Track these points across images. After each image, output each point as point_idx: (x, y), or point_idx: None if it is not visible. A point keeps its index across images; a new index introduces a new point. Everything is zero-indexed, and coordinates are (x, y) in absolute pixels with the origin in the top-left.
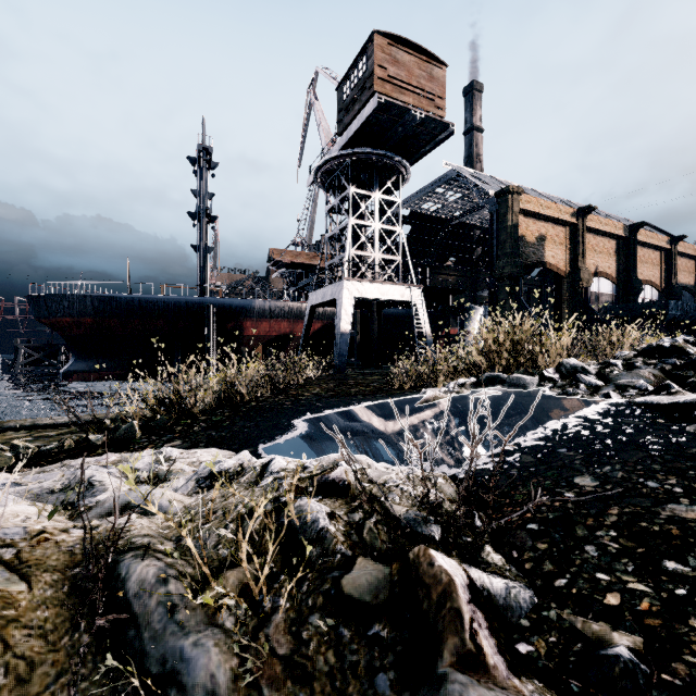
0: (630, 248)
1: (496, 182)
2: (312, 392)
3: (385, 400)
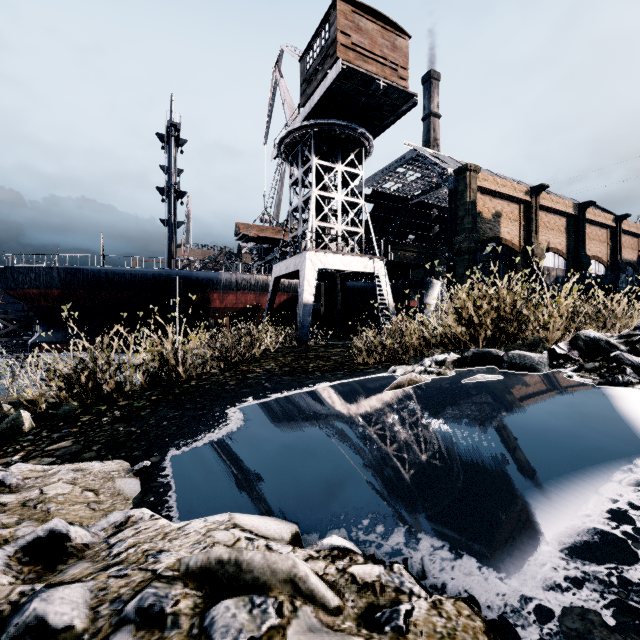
0: (579, 225)
1: (454, 161)
2: (265, 367)
3: (346, 381)
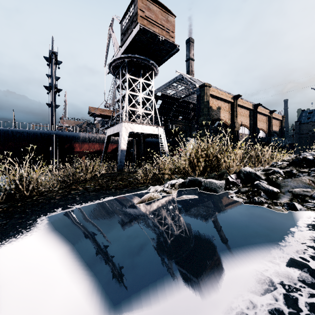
0: (254, 114)
1: (199, 81)
2: (86, 186)
3: (122, 195)
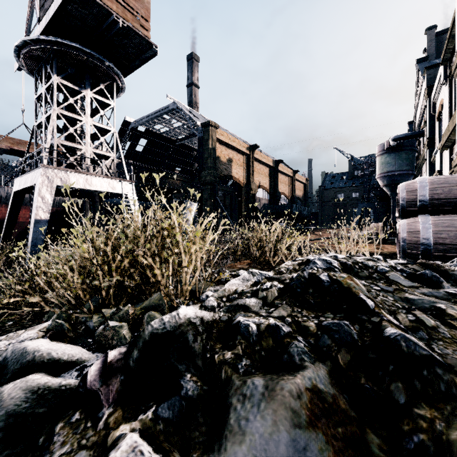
0: (275, 173)
1: (203, 118)
2: None
3: None
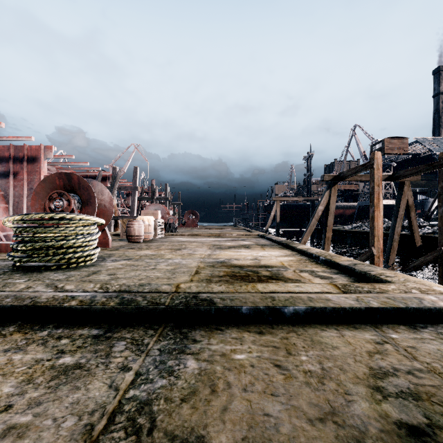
0: None
1: None
2: None
3: None
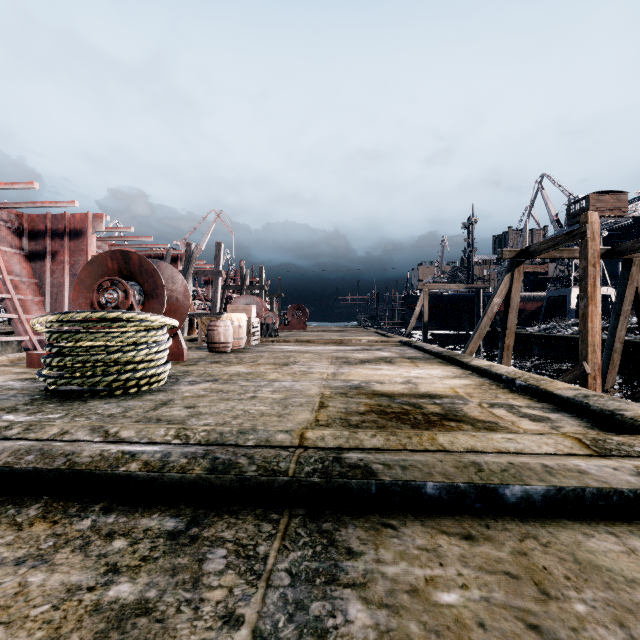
0: None
1: None
2: None
3: None
